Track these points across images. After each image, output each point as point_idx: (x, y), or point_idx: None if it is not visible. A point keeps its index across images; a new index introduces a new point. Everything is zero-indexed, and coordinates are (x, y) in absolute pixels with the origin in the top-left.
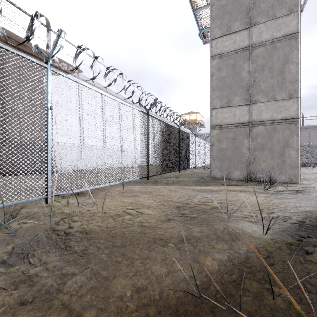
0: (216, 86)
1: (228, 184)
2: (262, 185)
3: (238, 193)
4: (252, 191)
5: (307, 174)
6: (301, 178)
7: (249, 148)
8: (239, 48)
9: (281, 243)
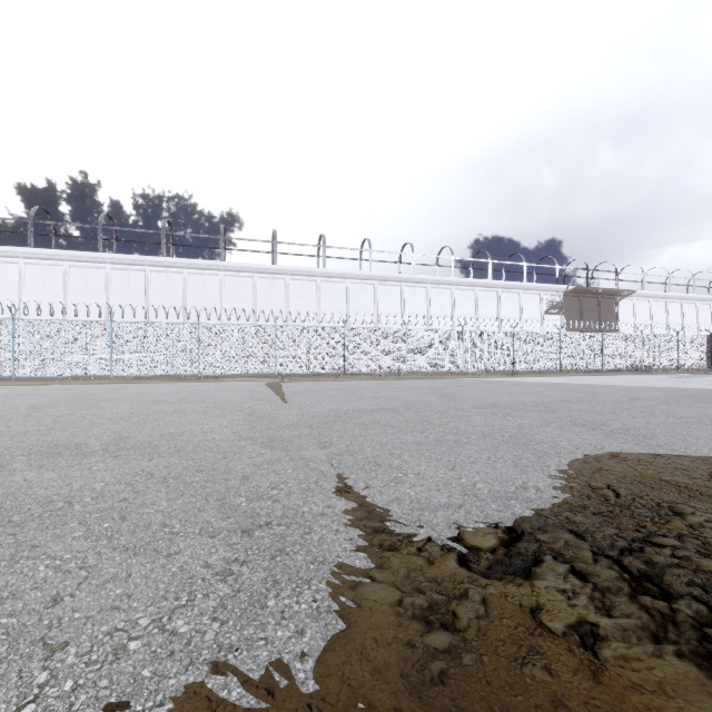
0: None
1: None
2: None
3: None
4: None
5: None
6: None
7: None
8: None
9: None
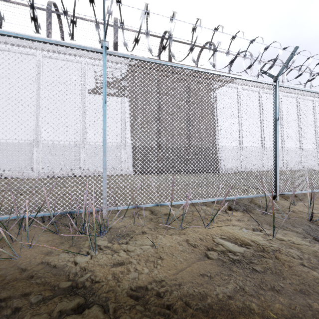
0: None
1: None
2: None
3: None
4: None
5: None
6: None
7: None
8: None
9: None
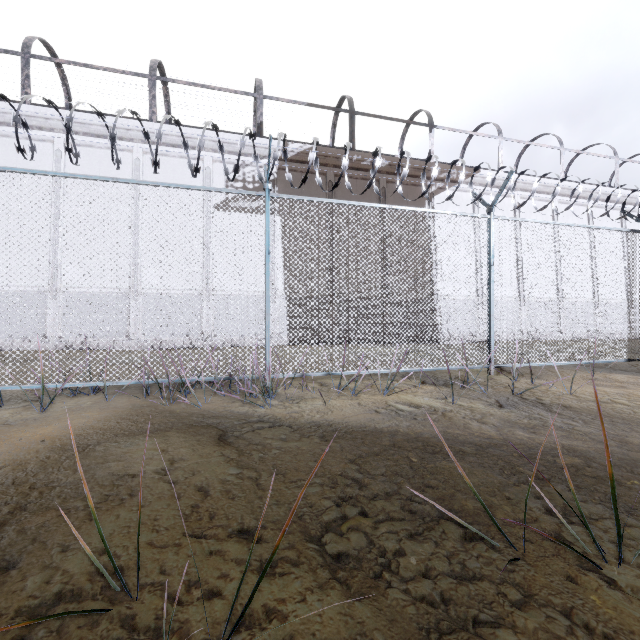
0: None
1: None
2: None
3: None
4: None
5: None
6: None
7: None
8: None
9: None
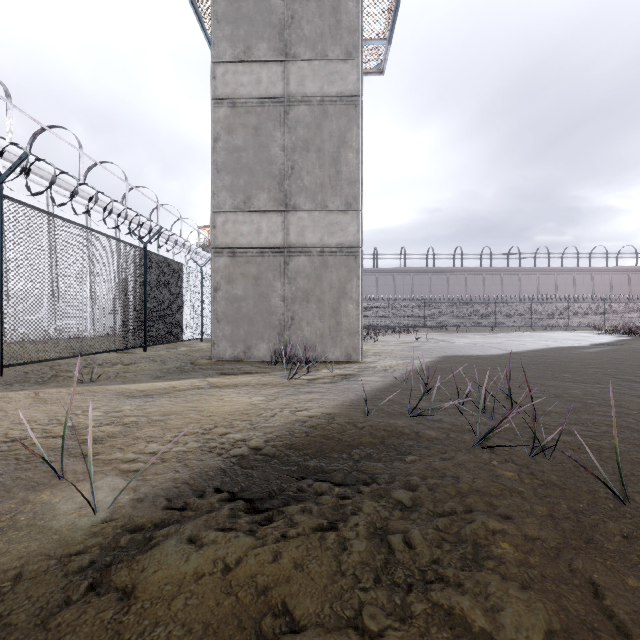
0: (223, 164)
1: (233, 372)
2: (298, 369)
3: (223, 391)
4: (261, 385)
5: (388, 344)
6: (373, 351)
7: (285, 298)
8: (267, 96)
9: (107, 533)
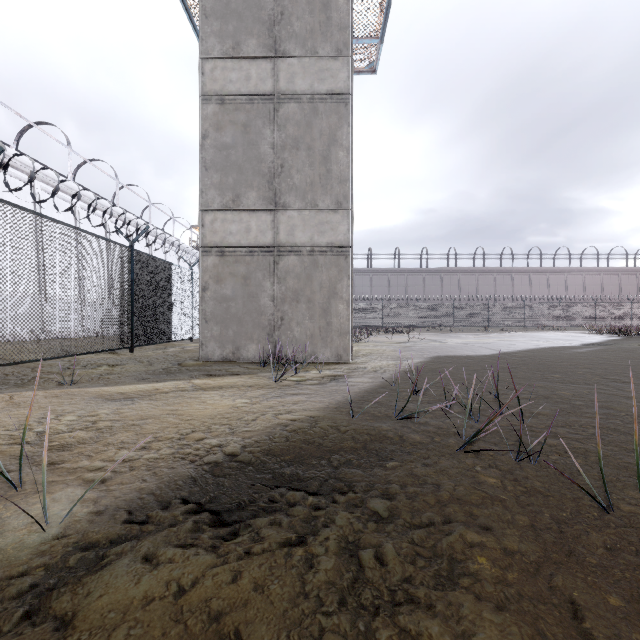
0: (211, 161)
1: (221, 373)
2: (287, 370)
3: (206, 394)
4: (247, 387)
5: (381, 344)
6: (364, 352)
7: (275, 298)
8: (256, 93)
9: (56, 552)
